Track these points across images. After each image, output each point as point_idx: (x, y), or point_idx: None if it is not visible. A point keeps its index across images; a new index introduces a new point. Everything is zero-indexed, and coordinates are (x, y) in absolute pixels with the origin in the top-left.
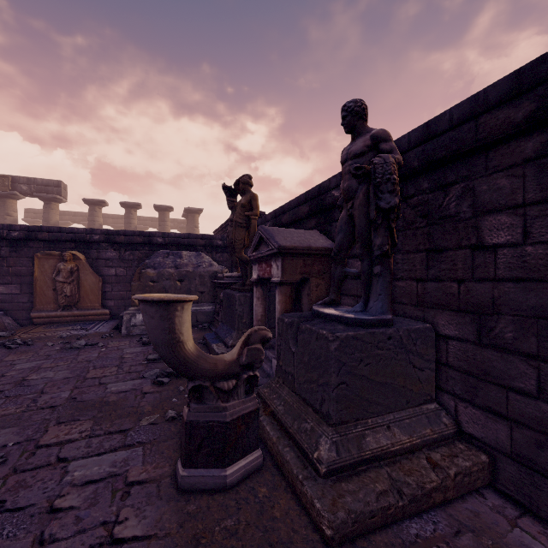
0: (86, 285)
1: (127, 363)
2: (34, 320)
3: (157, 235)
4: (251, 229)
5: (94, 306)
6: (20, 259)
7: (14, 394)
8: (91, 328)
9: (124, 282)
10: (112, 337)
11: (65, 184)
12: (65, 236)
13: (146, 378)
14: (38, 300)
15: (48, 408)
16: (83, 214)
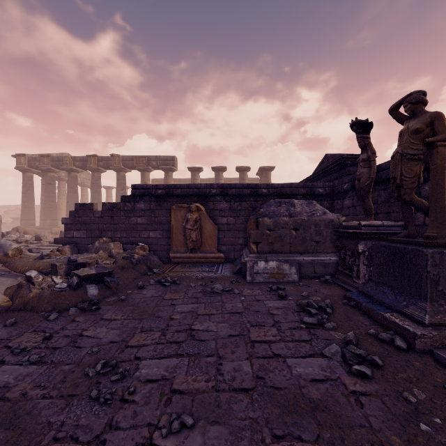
0: (205, 232)
1: (282, 323)
2: (172, 260)
3: (262, 186)
4: (437, 161)
5: (212, 250)
6: (161, 211)
7: (192, 351)
8: (216, 271)
9: (233, 229)
10: (240, 283)
11: (176, 158)
12: (191, 191)
13: (329, 358)
14: (174, 244)
15: (242, 393)
16: (184, 180)
